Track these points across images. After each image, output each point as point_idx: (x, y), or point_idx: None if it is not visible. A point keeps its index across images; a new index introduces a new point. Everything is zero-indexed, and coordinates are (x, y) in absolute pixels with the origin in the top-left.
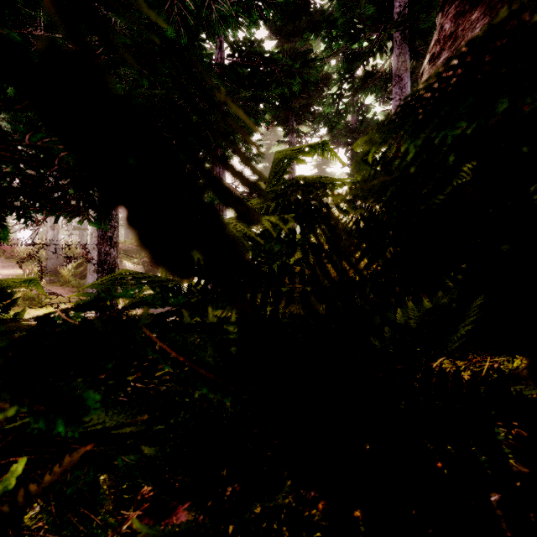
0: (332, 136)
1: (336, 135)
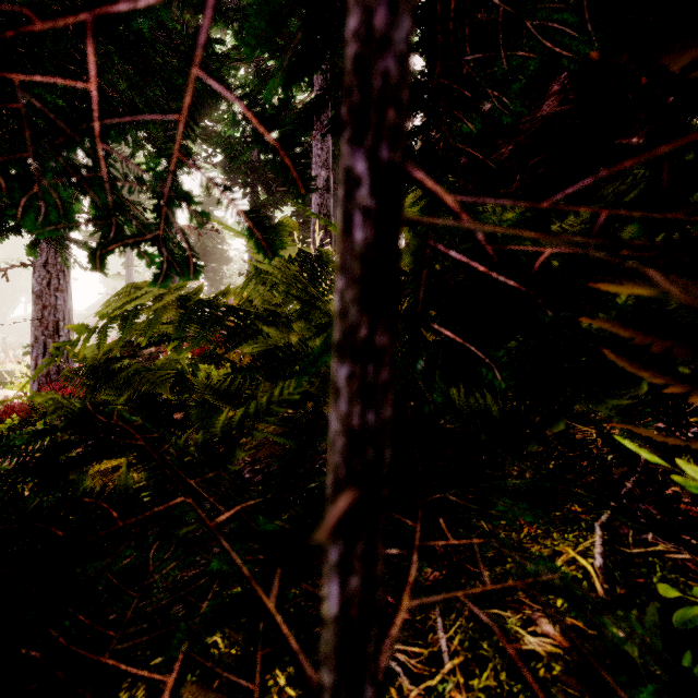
0: (225, 169)
1: (234, 169)
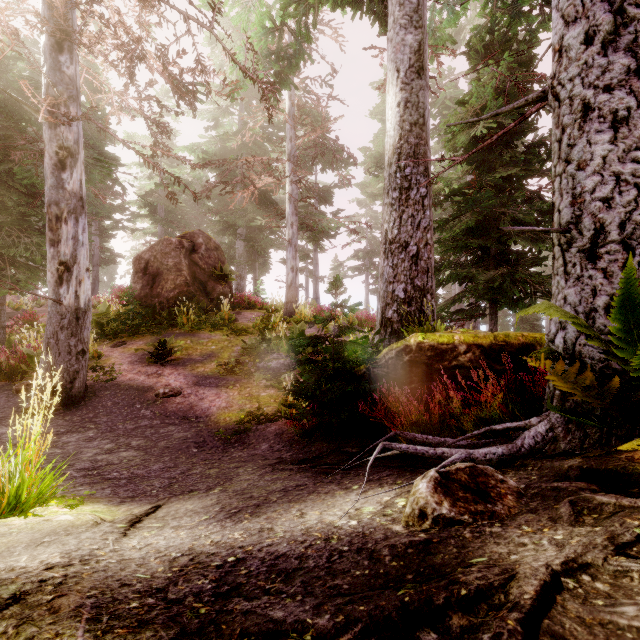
0: None
1: None
